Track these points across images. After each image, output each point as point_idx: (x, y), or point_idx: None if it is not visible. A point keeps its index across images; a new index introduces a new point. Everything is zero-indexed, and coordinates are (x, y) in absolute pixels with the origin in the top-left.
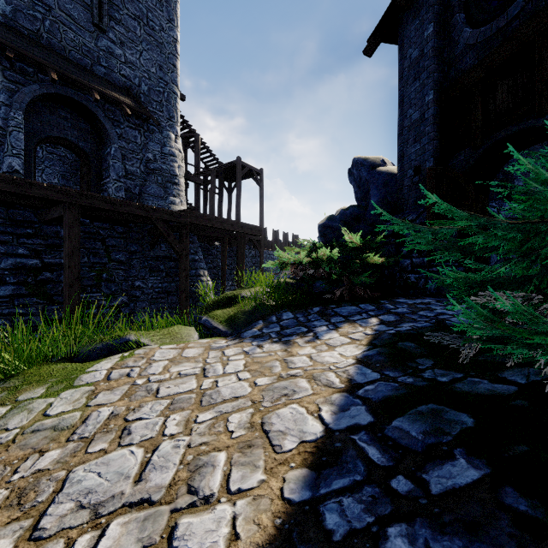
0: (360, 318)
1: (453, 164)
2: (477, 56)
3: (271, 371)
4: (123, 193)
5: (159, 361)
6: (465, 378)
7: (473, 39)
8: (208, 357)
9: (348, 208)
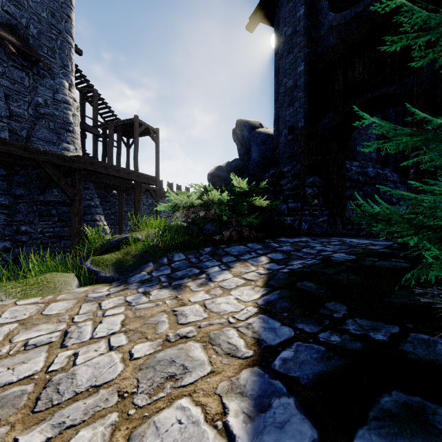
0: (251, 257)
1: (319, 126)
2: (339, 35)
3: (155, 330)
4: (7, 134)
5: (4, 325)
6: (407, 335)
7: (336, 21)
8: (78, 313)
9: (234, 161)
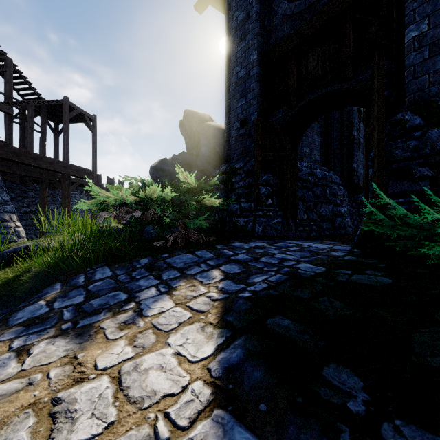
0: (200, 271)
1: (272, 121)
2: (293, 26)
3: None
4: None
5: None
6: None
7: (290, 11)
8: None
9: (181, 154)
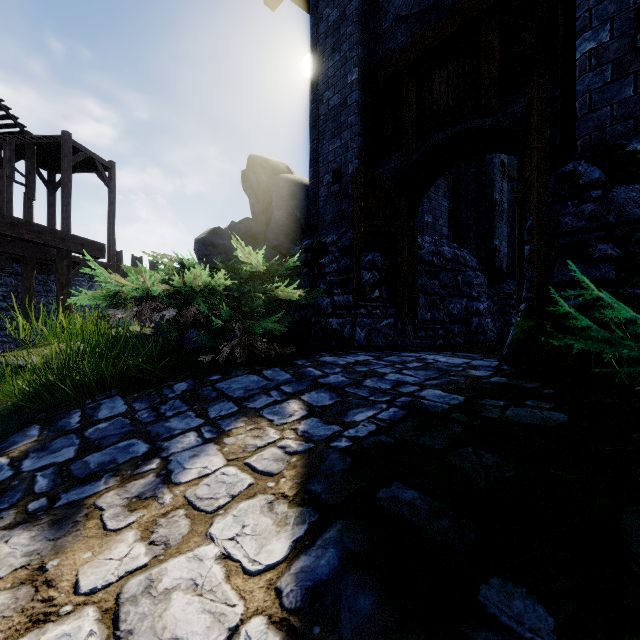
0: (269, 404)
1: (380, 173)
2: (411, 32)
3: None
4: None
5: None
6: None
7: (407, 9)
8: None
9: (243, 221)
